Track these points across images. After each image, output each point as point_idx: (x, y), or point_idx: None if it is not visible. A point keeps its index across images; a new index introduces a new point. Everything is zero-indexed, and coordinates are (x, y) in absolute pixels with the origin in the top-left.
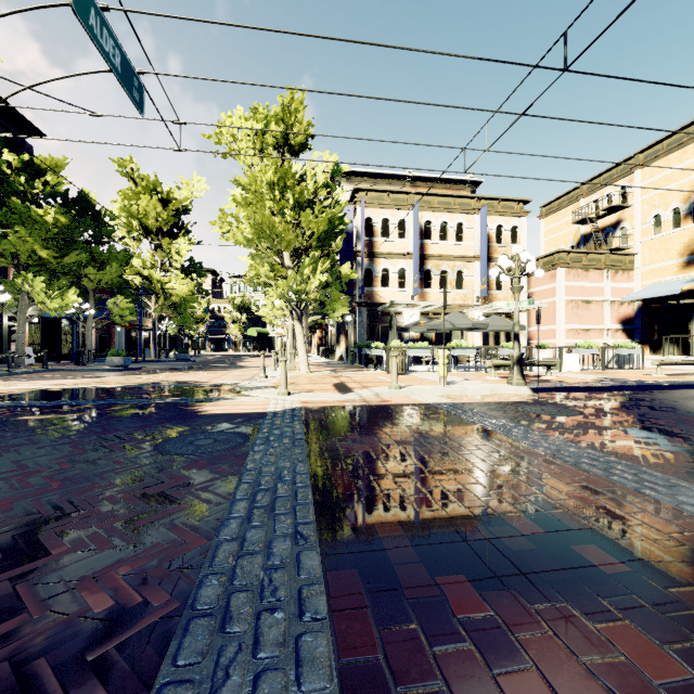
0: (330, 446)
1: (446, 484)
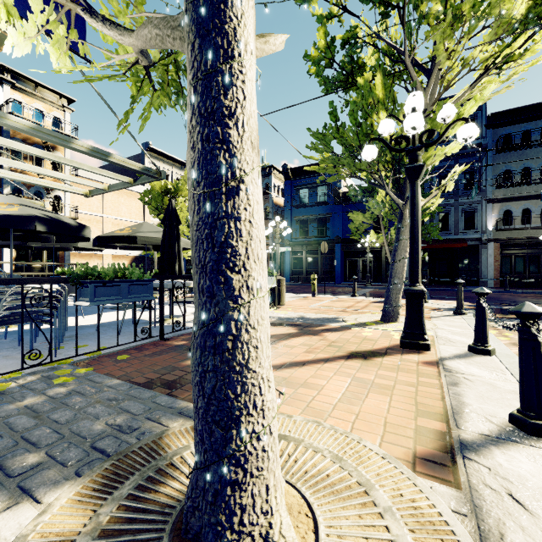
0: None
1: None
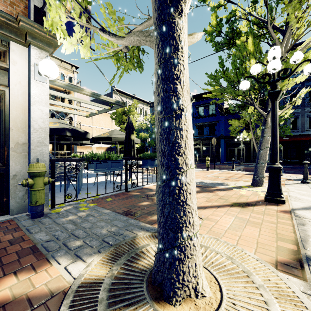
0: None
1: None
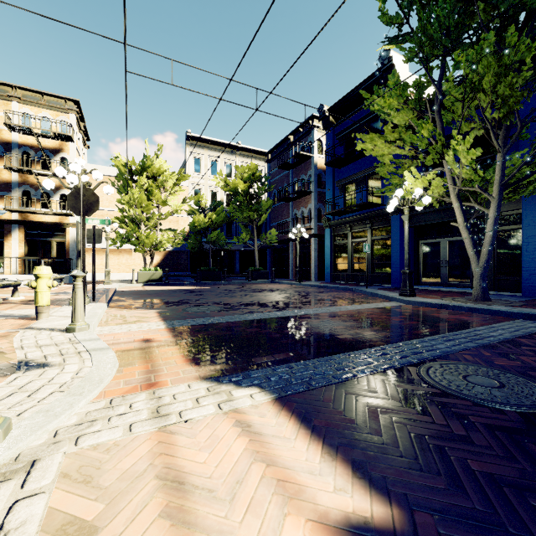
0: (381, 338)
1: (389, 321)
